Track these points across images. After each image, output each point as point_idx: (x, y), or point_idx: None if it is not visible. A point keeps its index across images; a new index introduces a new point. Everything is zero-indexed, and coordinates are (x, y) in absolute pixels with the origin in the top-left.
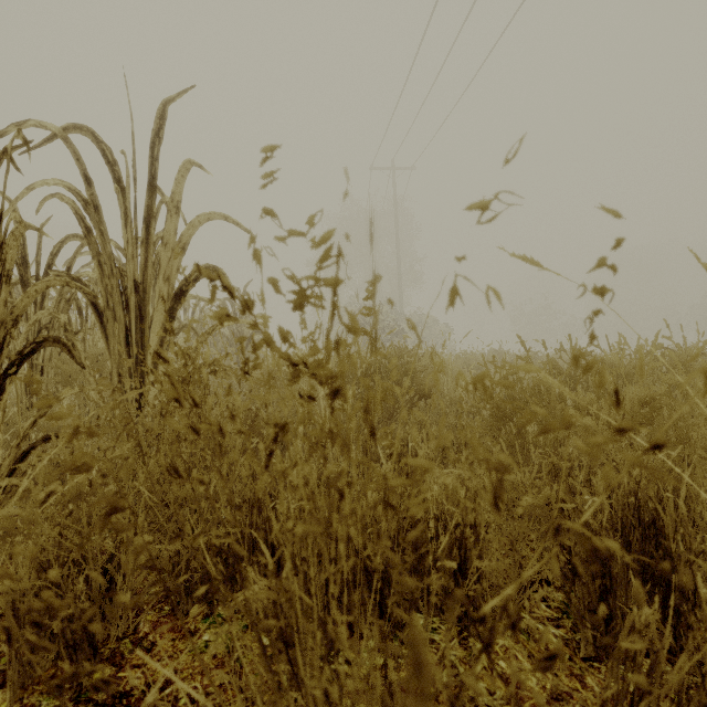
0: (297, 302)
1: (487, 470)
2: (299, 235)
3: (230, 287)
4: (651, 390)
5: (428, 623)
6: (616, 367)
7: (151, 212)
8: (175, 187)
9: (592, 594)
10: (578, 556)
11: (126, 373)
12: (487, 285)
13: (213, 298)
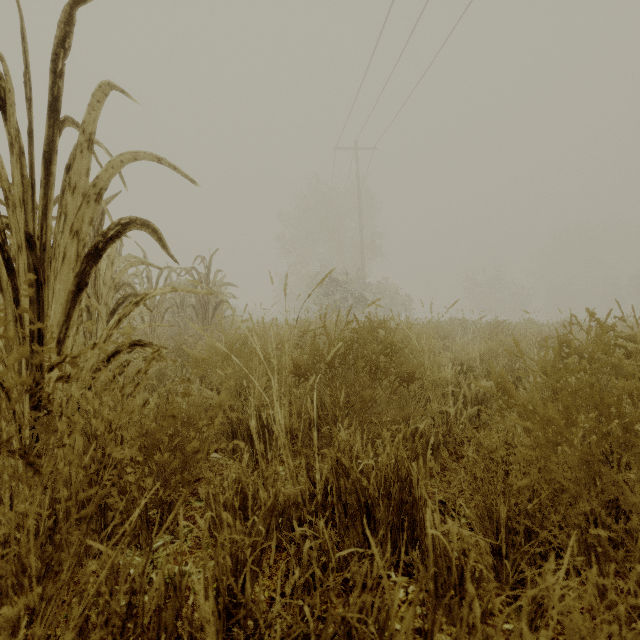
0: None
1: None
2: None
3: None
4: None
5: None
6: None
7: (53, 145)
8: (87, 114)
9: None
10: None
11: (6, 360)
12: None
13: None
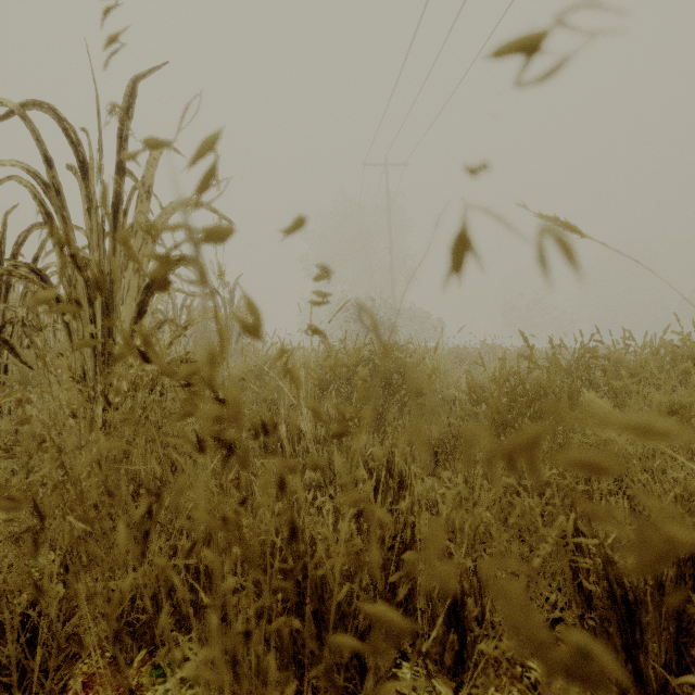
0: (159, 274)
1: (544, 669)
2: (161, 146)
3: (76, 255)
4: (680, 396)
5: (417, 677)
6: (622, 364)
7: (120, 197)
8: (146, 170)
9: (619, 650)
10: (600, 601)
11: (89, 372)
12: (540, 225)
13: (61, 275)
